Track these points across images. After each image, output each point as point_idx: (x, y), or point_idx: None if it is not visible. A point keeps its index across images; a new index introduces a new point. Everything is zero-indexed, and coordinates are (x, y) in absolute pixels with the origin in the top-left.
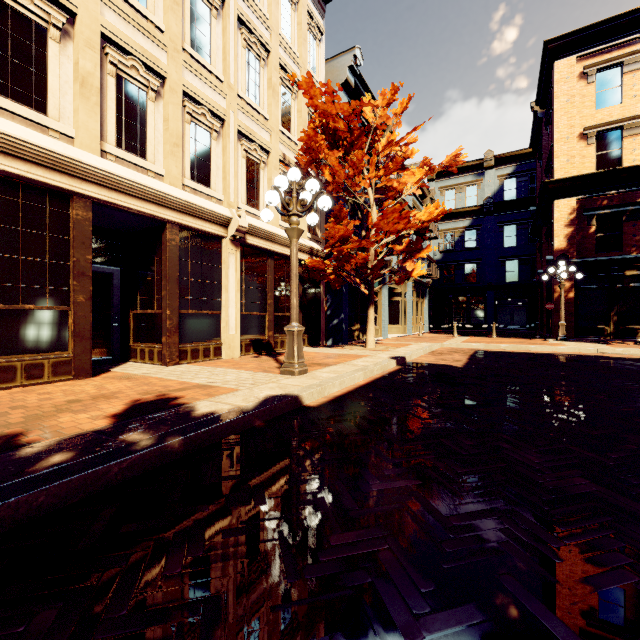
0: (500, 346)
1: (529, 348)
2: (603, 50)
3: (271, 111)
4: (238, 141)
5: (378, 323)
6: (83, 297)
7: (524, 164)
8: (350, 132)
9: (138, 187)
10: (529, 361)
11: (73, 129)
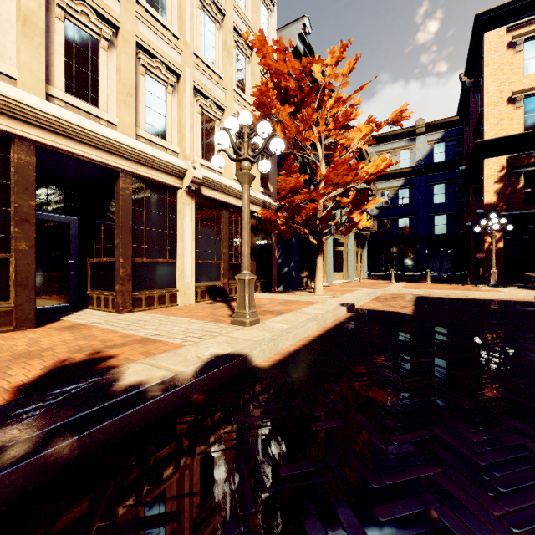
0: (439, 292)
1: (467, 294)
2: (530, 21)
3: (226, 71)
4: (194, 97)
5: (324, 270)
6: (26, 245)
7: (452, 130)
8: (300, 89)
9: (87, 133)
10: (475, 308)
11: (15, 70)
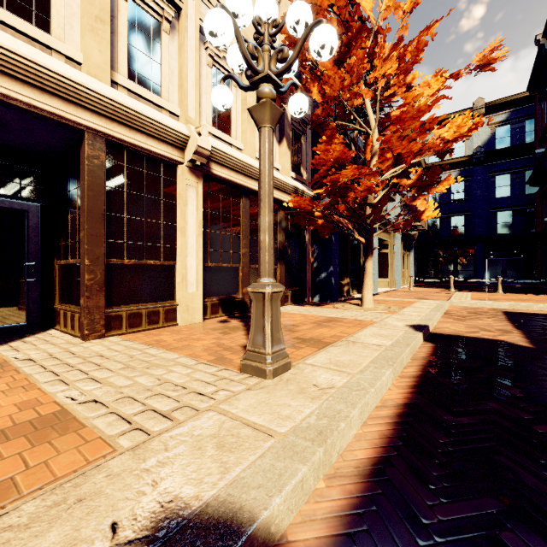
0: (532, 306)
1: None
2: None
3: None
4: (201, 44)
5: None
6: None
7: (519, 109)
8: (346, 29)
9: (21, 63)
10: None
11: None
